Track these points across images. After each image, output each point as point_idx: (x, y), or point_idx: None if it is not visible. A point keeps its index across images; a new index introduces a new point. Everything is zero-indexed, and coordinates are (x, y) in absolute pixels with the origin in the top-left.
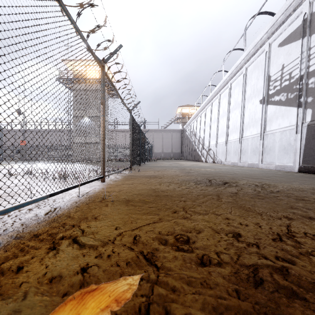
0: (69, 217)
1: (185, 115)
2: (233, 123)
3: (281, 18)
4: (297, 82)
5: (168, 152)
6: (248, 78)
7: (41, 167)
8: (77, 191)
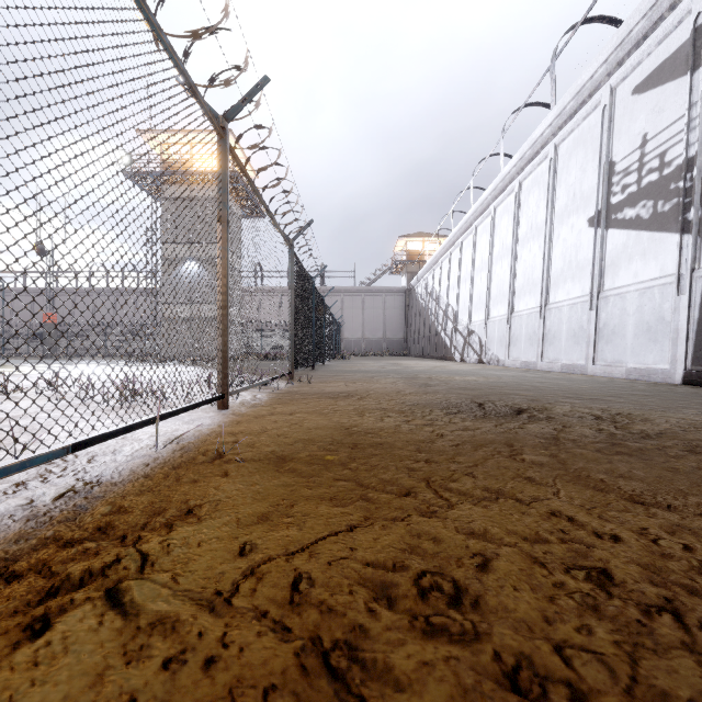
0: (118, 510)
1: (414, 256)
2: (524, 273)
3: (641, 27)
4: (679, 175)
5: (376, 339)
6: (560, 169)
7: (86, 373)
8: (154, 433)
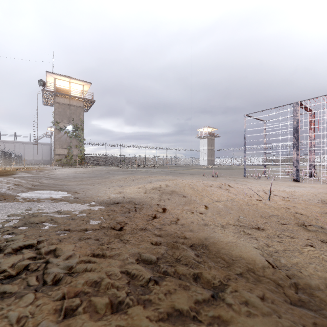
0: None
1: None
2: None
3: None
4: None
5: (39, 159)
6: None
7: None
8: None
